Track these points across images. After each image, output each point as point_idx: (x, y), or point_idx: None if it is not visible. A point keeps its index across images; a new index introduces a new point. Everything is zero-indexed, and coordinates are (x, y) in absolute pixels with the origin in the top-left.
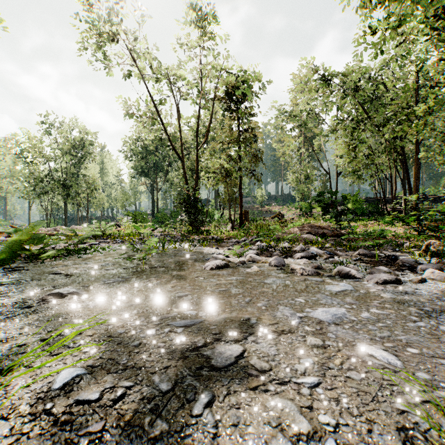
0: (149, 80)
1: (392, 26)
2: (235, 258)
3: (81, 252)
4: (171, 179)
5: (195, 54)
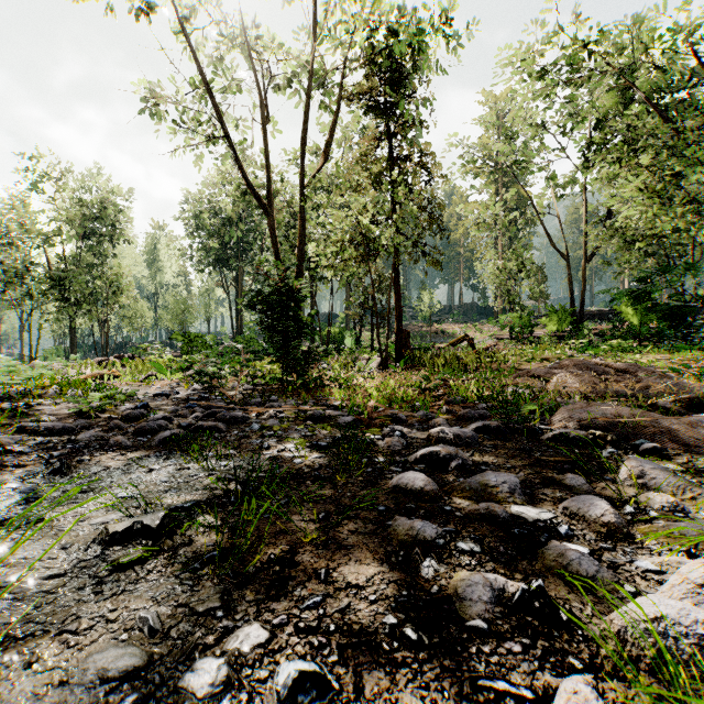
0: (202, 50)
1: None
2: None
3: None
4: None
5: None
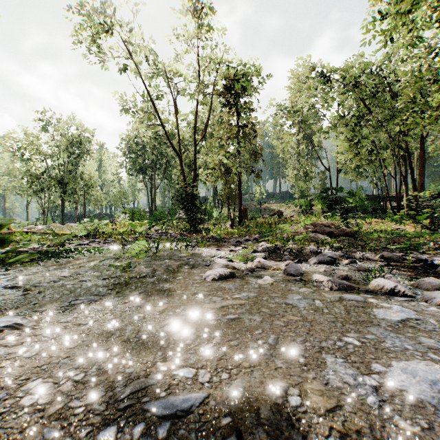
0: (146, 74)
1: (401, 12)
2: (240, 262)
3: (60, 256)
4: (169, 176)
5: (193, 45)
